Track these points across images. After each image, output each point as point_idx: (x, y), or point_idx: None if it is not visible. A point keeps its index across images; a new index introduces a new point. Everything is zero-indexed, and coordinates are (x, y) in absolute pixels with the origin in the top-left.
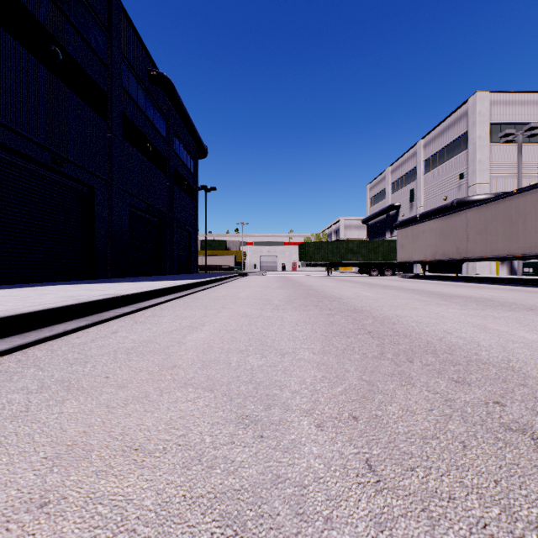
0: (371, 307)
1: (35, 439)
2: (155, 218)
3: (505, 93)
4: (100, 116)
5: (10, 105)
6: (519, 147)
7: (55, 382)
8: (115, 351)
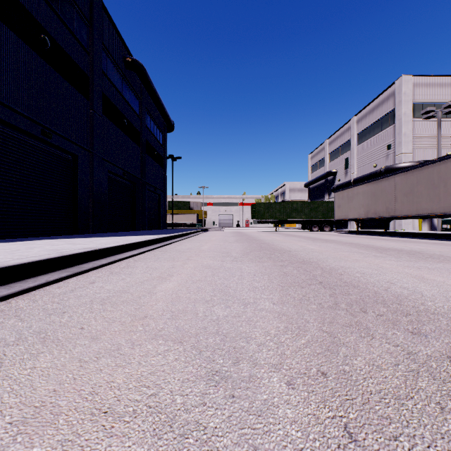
0: (317, 259)
1: (4, 399)
2: (129, 182)
3: (426, 77)
4: (83, 95)
5: (5, 85)
6: (438, 122)
7: (32, 334)
8: (91, 301)
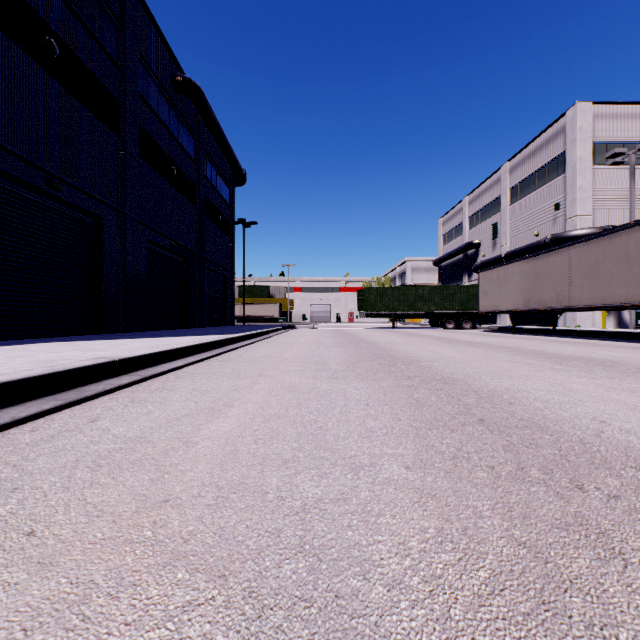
0: (464, 374)
1: None
2: (181, 257)
3: (612, 104)
4: (110, 129)
5: None
6: (631, 170)
7: None
8: (76, 462)
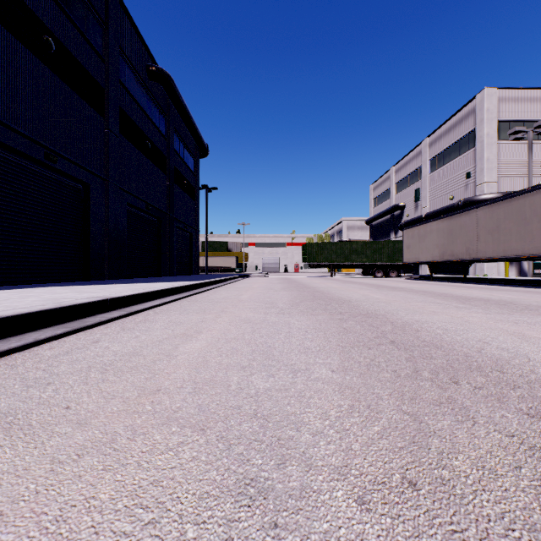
0: (385, 310)
1: None
2: (154, 217)
3: (514, 90)
4: (96, 111)
5: None
6: (529, 144)
7: None
8: (89, 368)
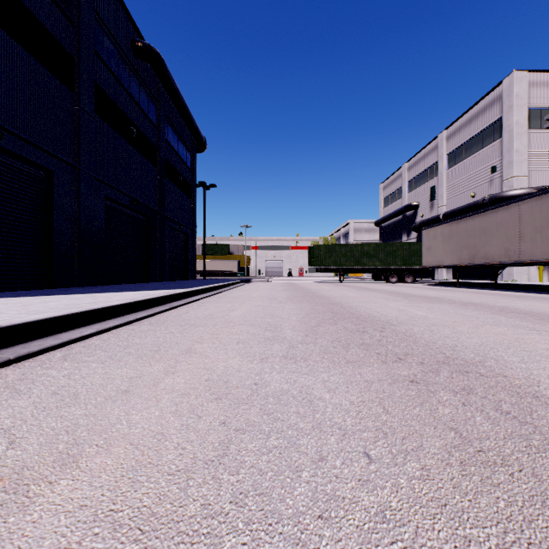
0: (470, 349)
1: None
2: (142, 215)
3: (546, 73)
4: (62, 83)
5: None
6: None
7: None
8: None
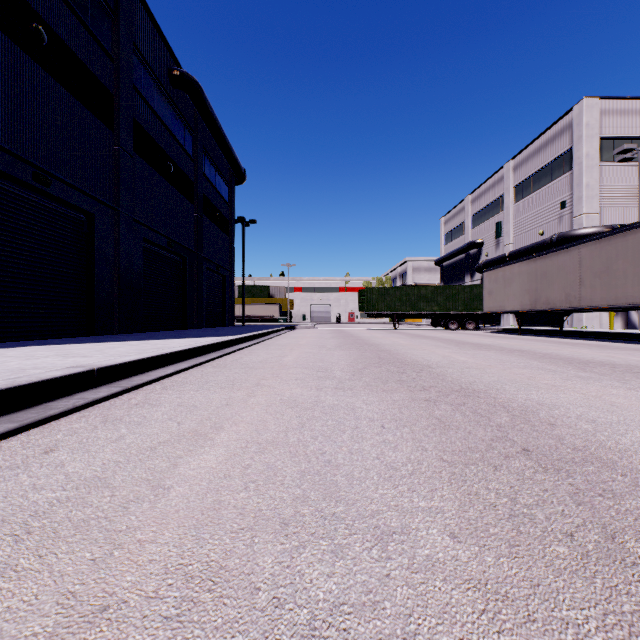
0: (484, 383)
1: None
2: (178, 257)
3: (619, 100)
4: (103, 122)
5: None
6: None
7: None
8: None
